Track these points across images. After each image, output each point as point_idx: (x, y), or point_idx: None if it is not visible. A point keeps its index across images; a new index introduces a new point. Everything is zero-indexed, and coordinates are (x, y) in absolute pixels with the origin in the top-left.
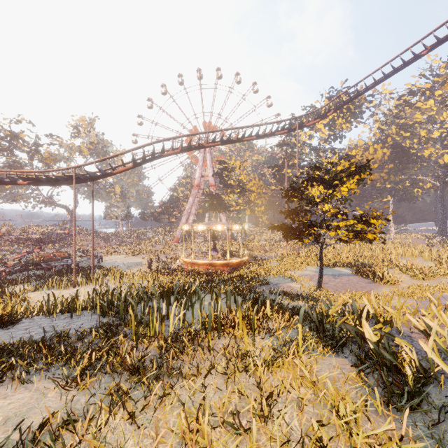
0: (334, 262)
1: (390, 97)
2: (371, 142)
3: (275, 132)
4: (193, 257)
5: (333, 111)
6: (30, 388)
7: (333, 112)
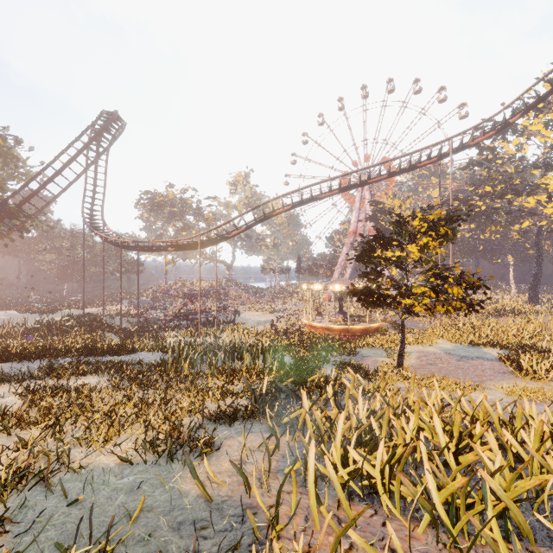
0: (492, 341)
1: None
2: None
3: (417, 164)
4: (311, 319)
5: (521, 114)
6: (99, 379)
7: (521, 115)
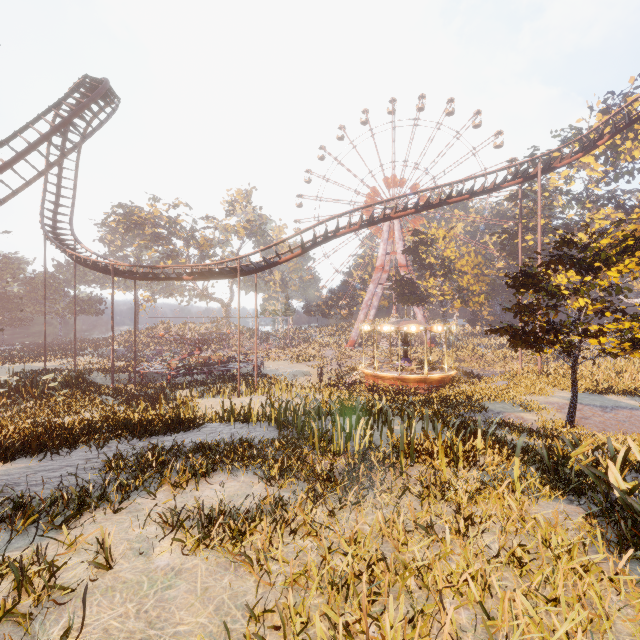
0: (608, 387)
1: None
2: None
3: (501, 184)
4: (376, 368)
5: (609, 137)
6: (237, 480)
7: (609, 138)
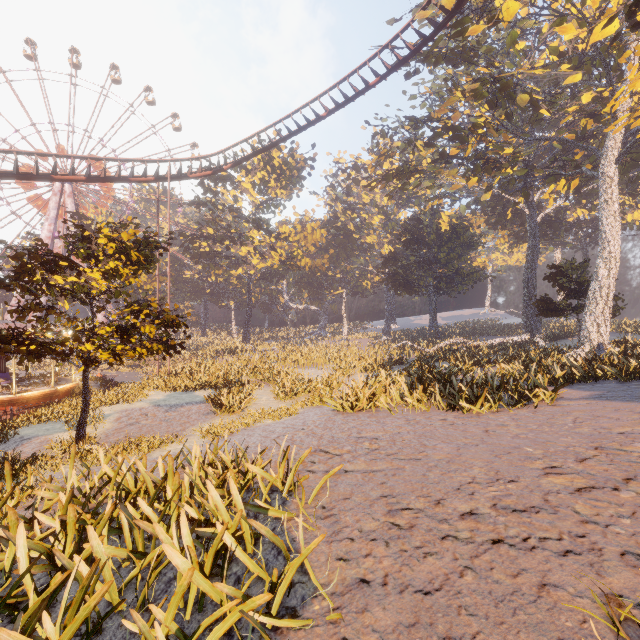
0: (205, 383)
1: (339, 168)
2: (308, 218)
3: (130, 177)
4: None
5: (232, 164)
6: None
7: (232, 165)
